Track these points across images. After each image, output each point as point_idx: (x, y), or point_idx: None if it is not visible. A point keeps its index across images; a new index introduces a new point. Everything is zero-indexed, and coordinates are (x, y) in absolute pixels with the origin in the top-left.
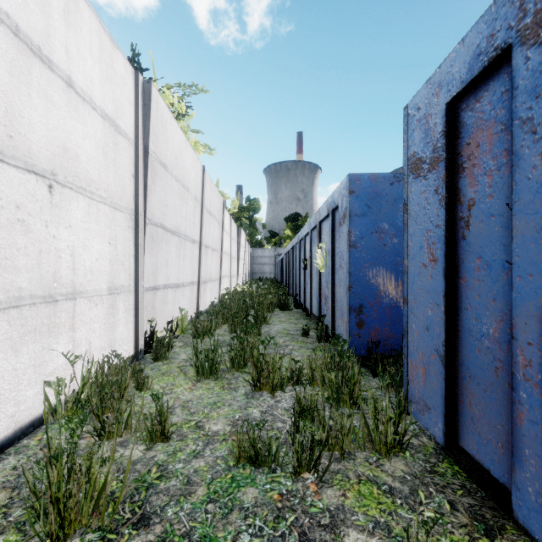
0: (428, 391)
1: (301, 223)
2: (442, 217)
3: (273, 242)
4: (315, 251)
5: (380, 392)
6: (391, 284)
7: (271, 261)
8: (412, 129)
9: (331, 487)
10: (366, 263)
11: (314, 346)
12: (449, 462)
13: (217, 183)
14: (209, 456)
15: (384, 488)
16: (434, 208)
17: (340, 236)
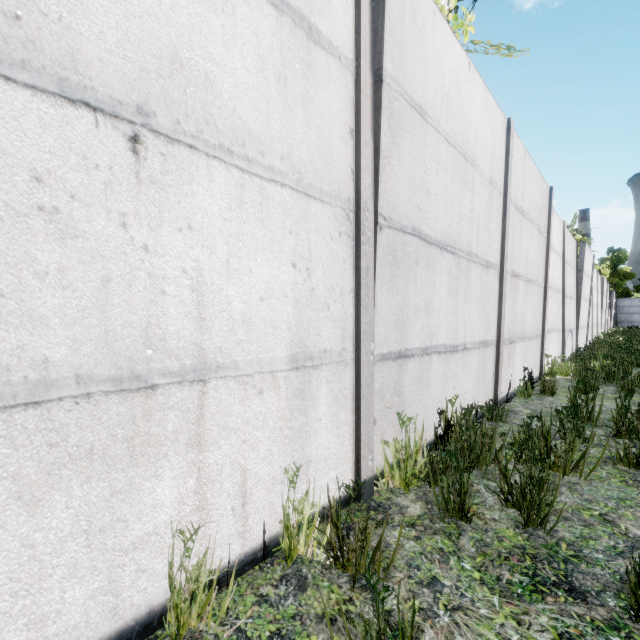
0: None
1: None
2: None
3: None
4: None
5: None
6: None
7: None
8: None
9: None
10: None
11: None
12: None
13: None
14: None
15: None
16: None
17: None
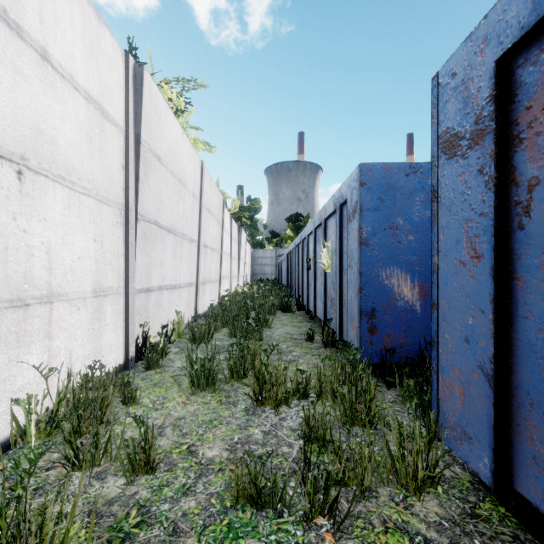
0: (469, 417)
1: (302, 224)
2: (490, 202)
3: (275, 243)
4: (320, 251)
5: (397, 407)
6: (407, 286)
7: (272, 262)
8: (445, 101)
9: (352, 539)
10: (379, 263)
11: (320, 352)
12: (492, 502)
13: (217, 182)
14: (202, 492)
15: (417, 540)
16: (476, 193)
17: (349, 233)
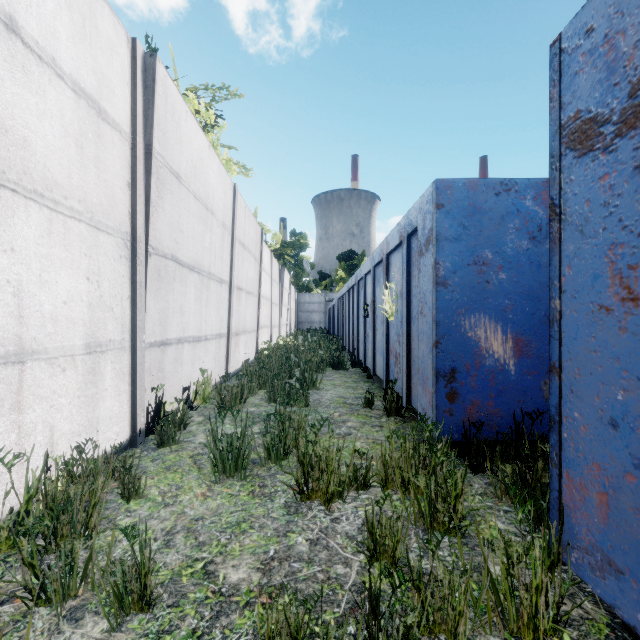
0: (617, 539)
1: (356, 263)
2: None
3: (324, 285)
4: (380, 294)
5: (489, 502)
6: (497, 339)
7: (321, 308)
8: (573, 73)
9: None
10: (460, 309)
11: (382, 423)
12: None
13: (255, 213)
14: None
15: None
16: (632, 202)
17: (420, 271)
